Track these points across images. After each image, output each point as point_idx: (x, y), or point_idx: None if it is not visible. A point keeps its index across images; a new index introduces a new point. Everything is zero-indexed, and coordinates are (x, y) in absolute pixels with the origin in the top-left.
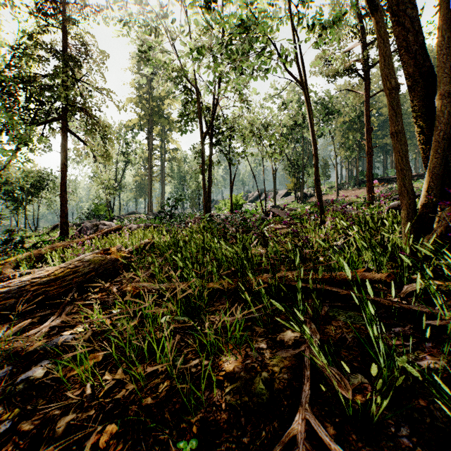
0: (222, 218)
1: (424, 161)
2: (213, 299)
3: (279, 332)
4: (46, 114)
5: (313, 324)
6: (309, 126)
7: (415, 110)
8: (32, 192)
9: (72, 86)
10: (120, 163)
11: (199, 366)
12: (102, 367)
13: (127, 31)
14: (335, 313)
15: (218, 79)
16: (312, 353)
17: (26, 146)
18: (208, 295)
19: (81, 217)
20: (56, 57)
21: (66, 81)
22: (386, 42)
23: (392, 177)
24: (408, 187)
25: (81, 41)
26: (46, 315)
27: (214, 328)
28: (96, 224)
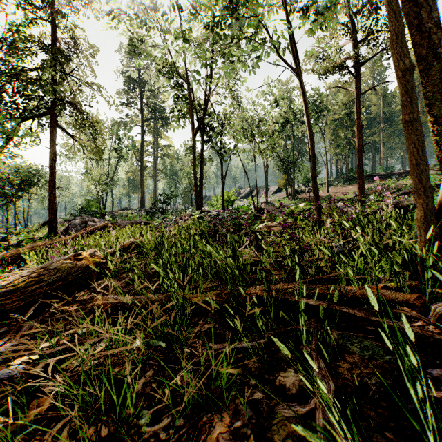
0: (212, 216)
1: (438, 155)
2: (197, 315)
3: (278, 371)
4: (34, 109)
5: (322, 360)
6: (299, 123)
7: (427, 98)
8: (23, 188)
9: (62, 80)
10: (113, 159)
11: (171, 427)
12: (44, 423)
13: (116, 24)
14: (346, 341)
15: (210, 75)
16: (327, 417)
17: (10, 140)
18: (193, 310)
19: (72, 213)
20: (43, 50)
21: (55, 75)
22: (398, 16)
23: (381, 174)
24: (424, 184)
25: (70, 35)
26: (4, 332)
27: (196, 360)
28: (84, 221)
